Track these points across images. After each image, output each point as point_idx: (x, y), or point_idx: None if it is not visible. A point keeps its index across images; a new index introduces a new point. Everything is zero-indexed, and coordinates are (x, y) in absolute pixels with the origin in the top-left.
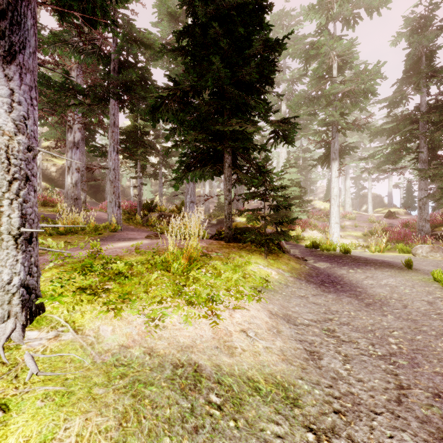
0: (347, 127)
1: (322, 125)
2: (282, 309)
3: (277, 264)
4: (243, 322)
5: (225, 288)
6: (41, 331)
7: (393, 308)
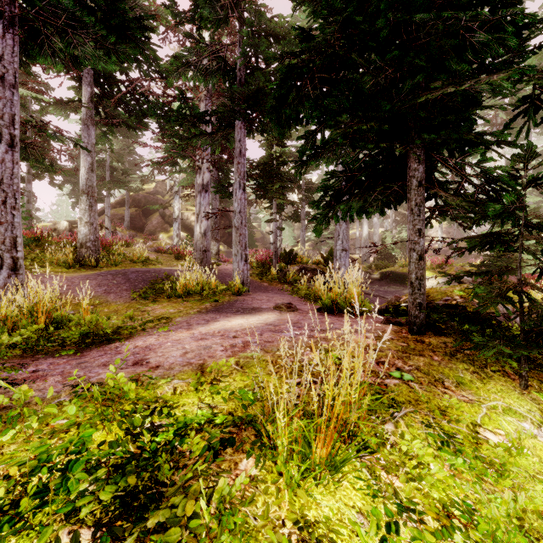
0: None
1: None
2: None
3: None
4: None
5: None
6: None
7: None
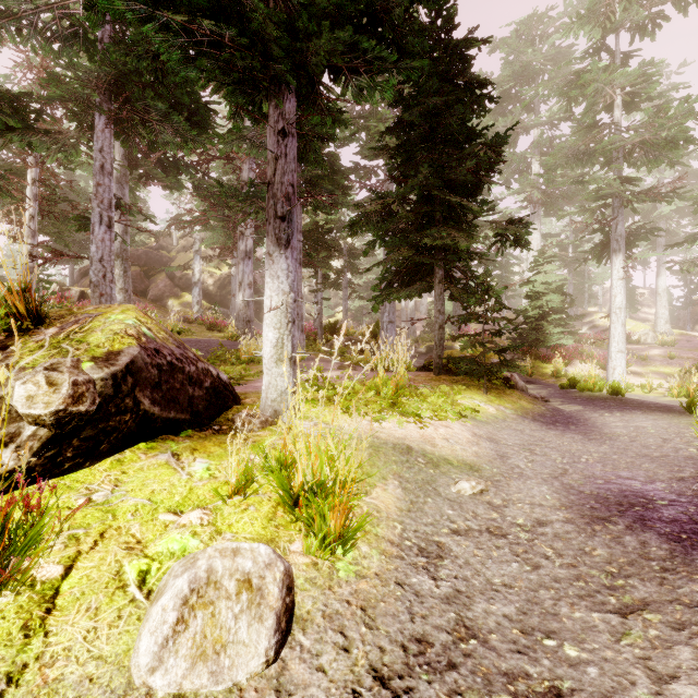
0: (636, 199)
1: (593, 199)
2: (488, 434)
3: (500, 401)
4: (446, 434)
5: (431, 410)
6: (305, 421)
7: (617, 442)
